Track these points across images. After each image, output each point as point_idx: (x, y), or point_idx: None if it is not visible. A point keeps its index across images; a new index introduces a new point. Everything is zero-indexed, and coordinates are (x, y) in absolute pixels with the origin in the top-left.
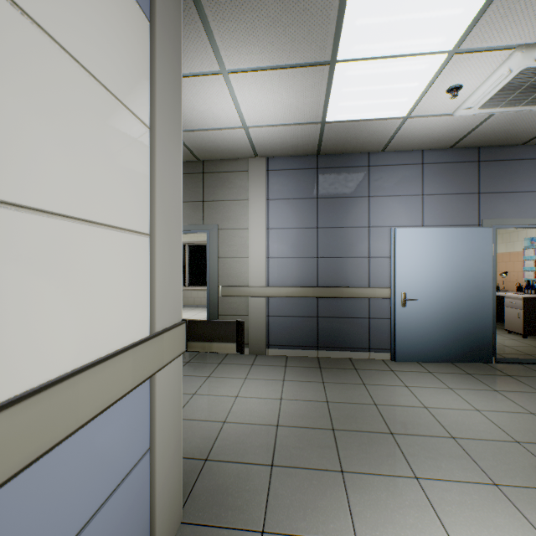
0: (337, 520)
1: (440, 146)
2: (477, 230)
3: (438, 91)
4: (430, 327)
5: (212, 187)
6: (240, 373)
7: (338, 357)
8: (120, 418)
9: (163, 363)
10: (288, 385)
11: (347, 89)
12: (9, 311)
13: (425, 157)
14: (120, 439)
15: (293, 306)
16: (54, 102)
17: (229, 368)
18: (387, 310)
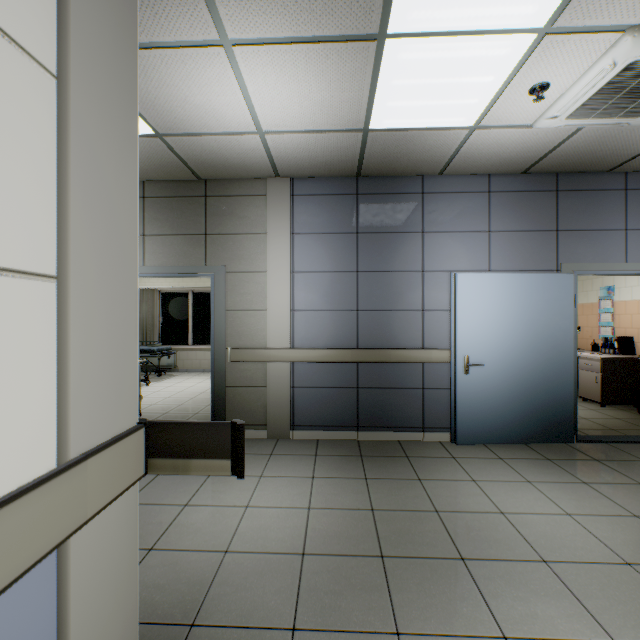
0: None
1: (512, 170)
2: (556, 277)
3: (518, 91)
4: (499, 399)
5: (218, 215)
6: (254, 467)
7: (384, 439)
8: None
9: (86, 516)
10: (319, 485)
11: (399, 80)
12: None
13: (492, 183)
14: None
15: (326, 374)
16: None
17: None
18: (445, 378)
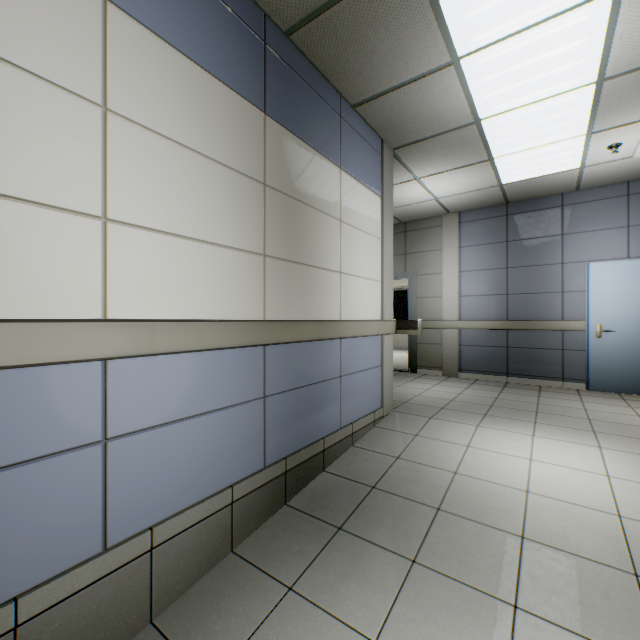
0: (471, 421)
1: None
2: None
3: (598, 150)
4: (632, 359)
5: (412, 242)
6: (432, 382)
7: (528, 384)
8: (373, 345)
9: (386, 333)
10: (468, 390)
11: (510, 166)
12: (356, 301)
13: (630, 187)
14: (373, 352)
15: (483, 337)
16: (361, 247)
17: (425, 380)
18: (583, 342)
